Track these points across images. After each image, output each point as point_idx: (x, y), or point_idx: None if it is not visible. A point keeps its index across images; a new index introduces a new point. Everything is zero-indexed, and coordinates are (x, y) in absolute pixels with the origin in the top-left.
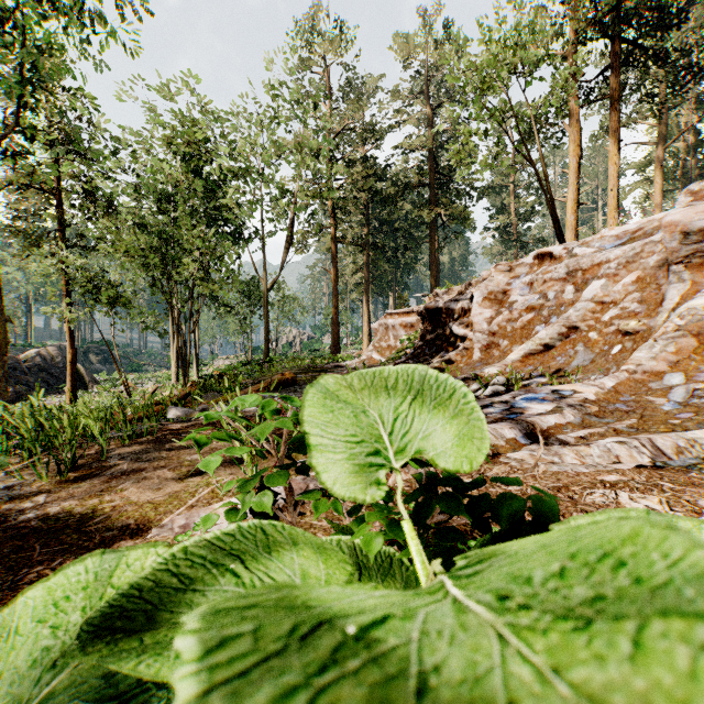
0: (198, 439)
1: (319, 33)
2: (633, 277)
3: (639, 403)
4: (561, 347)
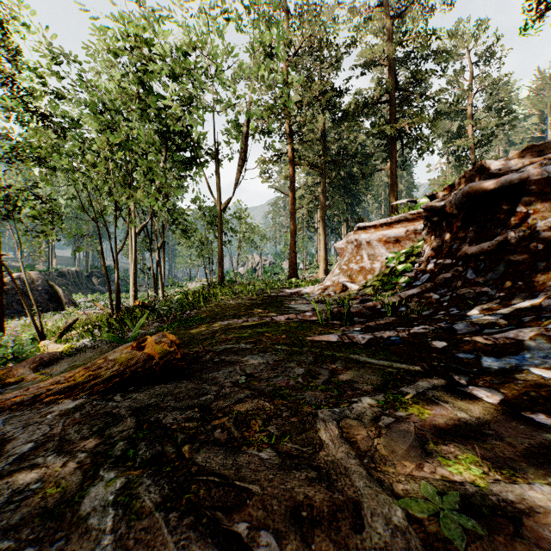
0: None
1: None
2: None
3: None
4: None
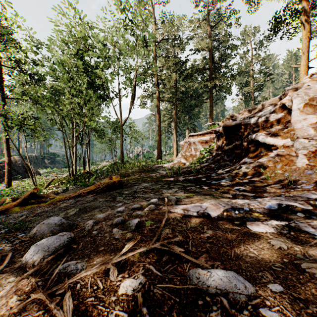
0: None
1: None
2: None
3: None
4: None
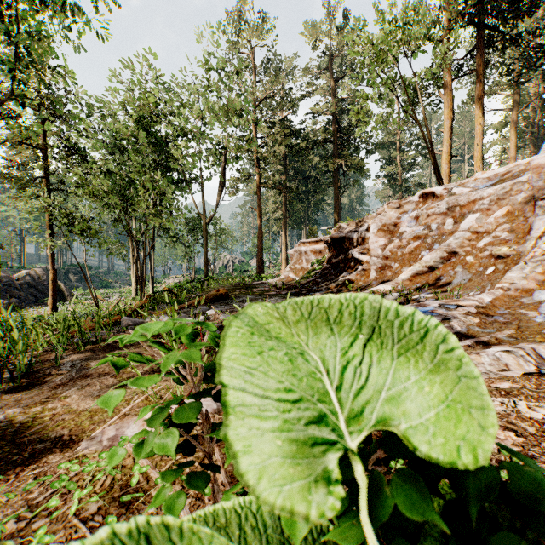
0: (115, 362)
1: (247, 23)
2: (503, 211)
3: (514, 315)
4: (443, 268)
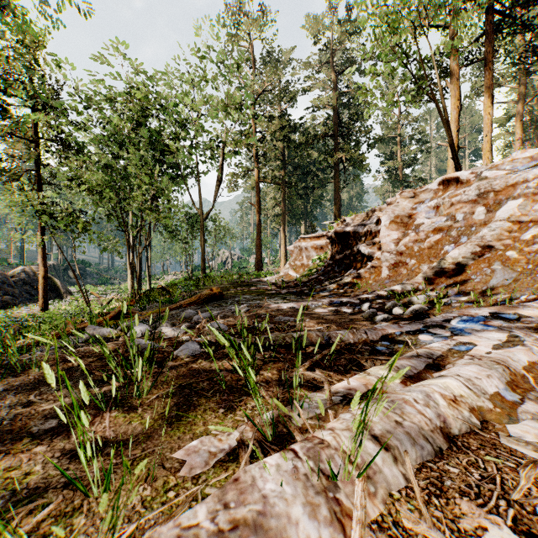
0: None
1: (246, 14)
2: None
3: None
4: (475, 265)
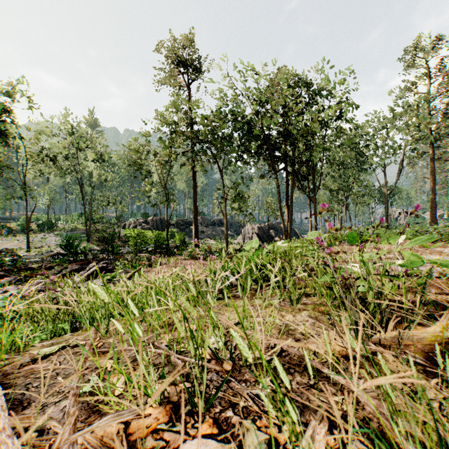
0: None
1: (420, 49)
2: None
3: None
4: None
